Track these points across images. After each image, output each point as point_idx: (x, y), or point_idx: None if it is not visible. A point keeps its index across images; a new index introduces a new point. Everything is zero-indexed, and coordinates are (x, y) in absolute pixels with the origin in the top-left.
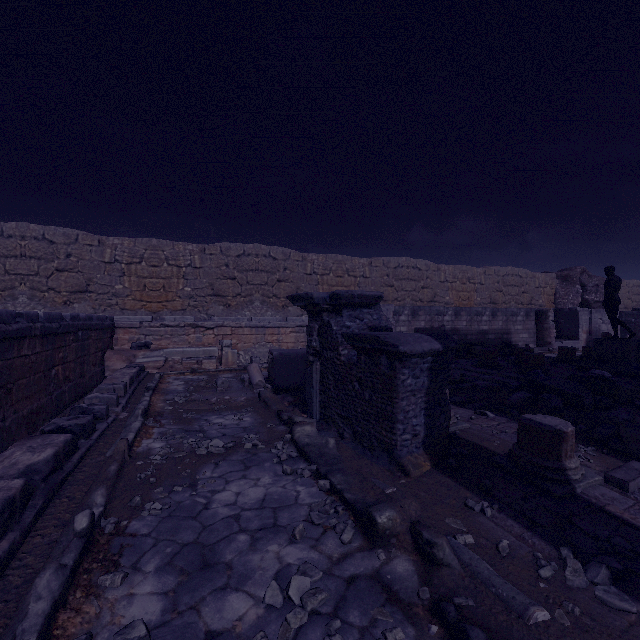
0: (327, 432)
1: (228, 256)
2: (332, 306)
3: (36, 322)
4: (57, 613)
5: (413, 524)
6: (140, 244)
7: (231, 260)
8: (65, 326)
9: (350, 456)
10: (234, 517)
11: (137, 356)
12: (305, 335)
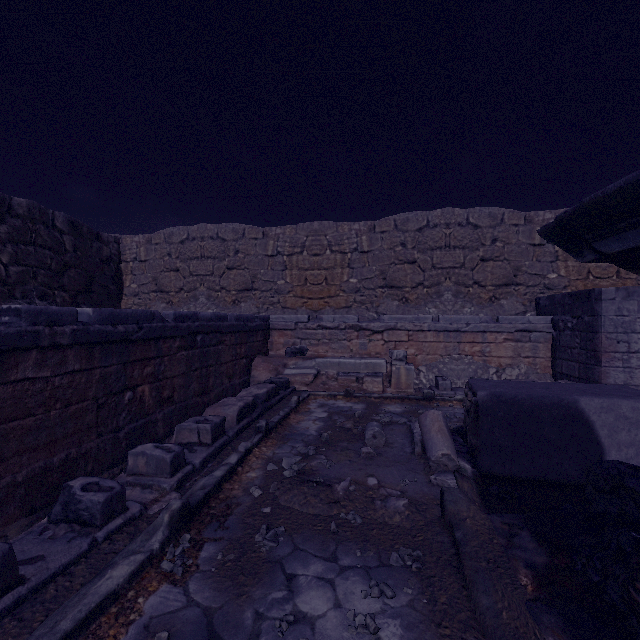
0: None
1: (405, 231)
2: None
3: (65, 324)
4: None
5: None
6: (301, 230)
7: (409, 236)
8: (153, 329)
9: None
10: None
11: (288, 365)
12: (533, 346)
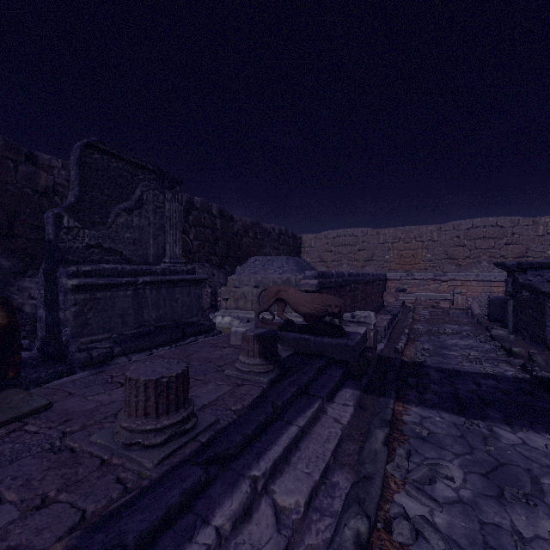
0: (515, 337)
1: (459, 230)
2: (520, 269)
3: (370, 277)
4: (407, 342)
5: (528, 352)
6: (398, 231)
7: (461, 233)
8: (375, 278)
9: (521, 343)
10: (454, 345)
11: (399, 296)
12: None
